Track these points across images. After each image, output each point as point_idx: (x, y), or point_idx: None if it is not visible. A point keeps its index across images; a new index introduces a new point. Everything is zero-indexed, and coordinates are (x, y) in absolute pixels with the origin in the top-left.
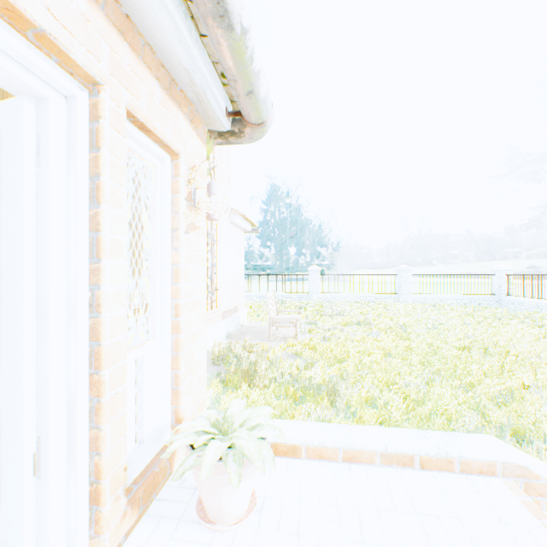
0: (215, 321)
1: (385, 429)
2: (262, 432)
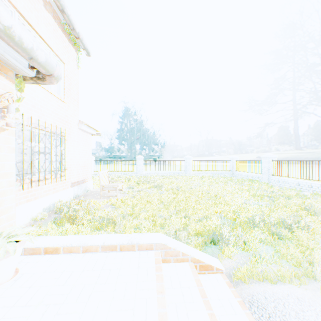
0: (66, 188)
1: (111, 235)
2: (17, 239)
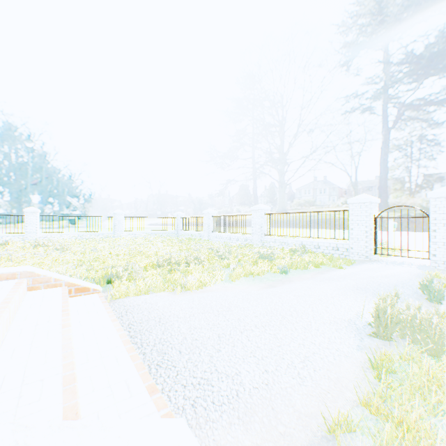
0: None
1: None
2: None
